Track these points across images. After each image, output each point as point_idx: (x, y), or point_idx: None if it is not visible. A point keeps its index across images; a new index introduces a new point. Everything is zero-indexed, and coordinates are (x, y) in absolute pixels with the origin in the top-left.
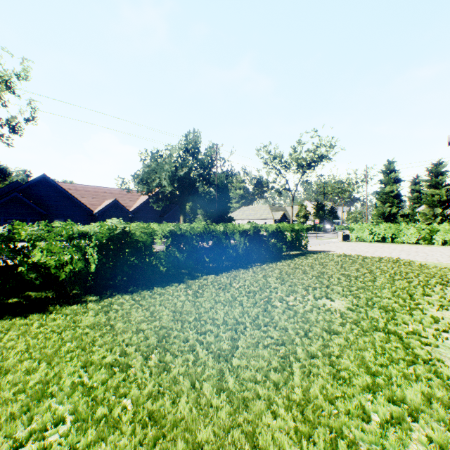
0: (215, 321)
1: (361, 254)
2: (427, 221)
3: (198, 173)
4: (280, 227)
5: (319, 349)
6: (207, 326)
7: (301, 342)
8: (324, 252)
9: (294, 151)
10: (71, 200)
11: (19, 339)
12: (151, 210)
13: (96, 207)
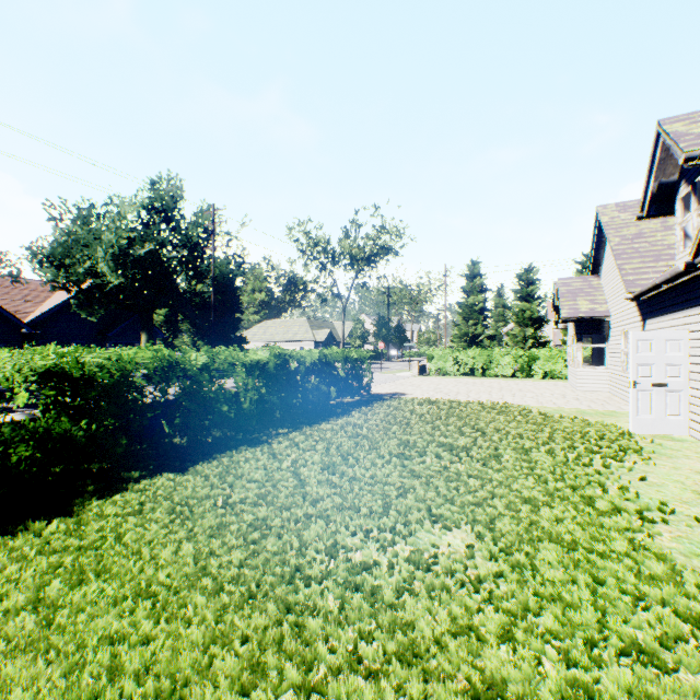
0: None
1: (452, 397)
2: (517, 345)
3: (178, 254)
4: (326, 355)
5: None
6: None
7: None
8: (397, 395)
9: (346, 235)
10: None
11: None
12: (78, 321)
13: None
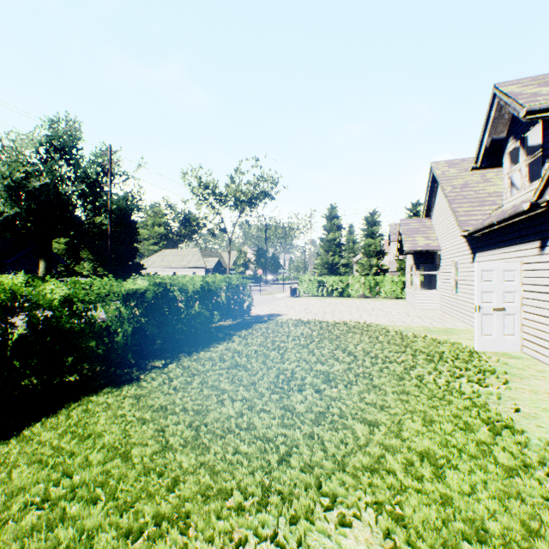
0: None
1: (321, 317)
2: (364, 271)
3: (76, 189)
4: (209, 283)
5: None
6: None
7: None
8: (274, 316)
9: (232, 181)
10: None
11: None
12: None
13: None
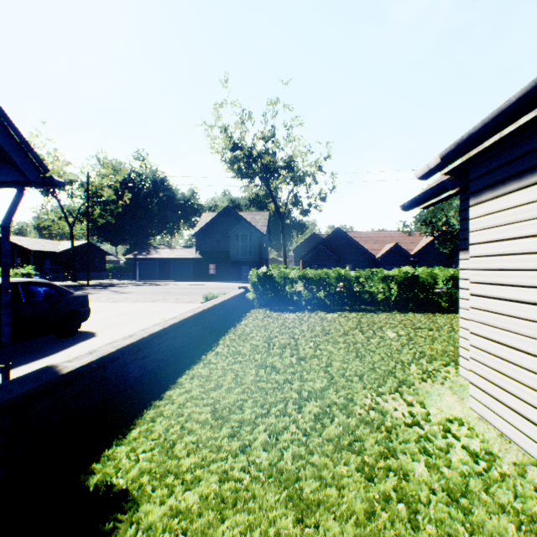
0: None
1: None
2: None
3: None
4: None
5: None
6: None
7: None
8: None
9: None
10: (356, 247)
11: (372, 317)
12: (435, 252)
13: (377, 252)
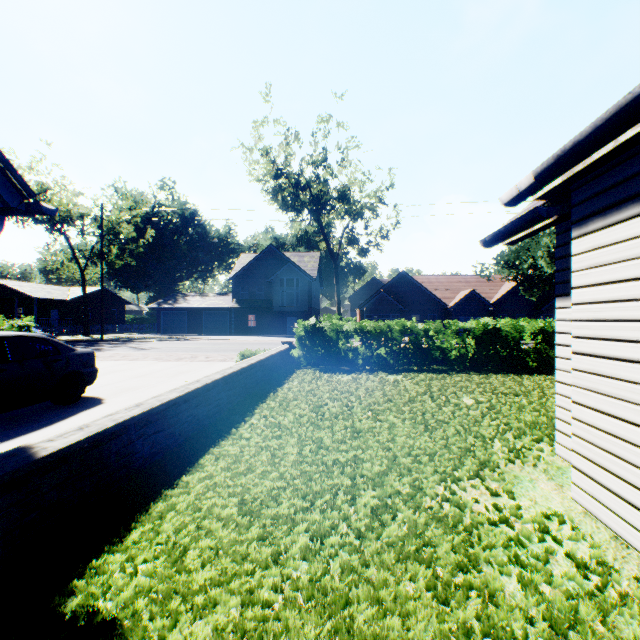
0: None
1: None
2: None
3: None
4: None
5: None
6: None
7: None
8: None
9: None
10: (425, 294)
11: (445, 380)
12: (520, 300)
13: (449, 301)
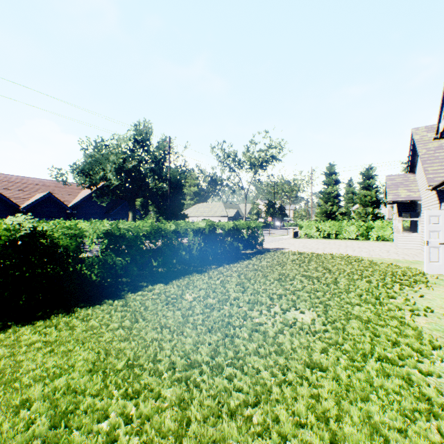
0: (157, 366)
1: (313, 251)
2: (360, 218)
3: (149, 166)
4: (237, 225)
5: (308, 406)
6: (144, 377)
7: (282, 394)
8: (279, 249)
9: (247, 150)
10: None
11: None
12: (95, 206)
13: (24, 201)
